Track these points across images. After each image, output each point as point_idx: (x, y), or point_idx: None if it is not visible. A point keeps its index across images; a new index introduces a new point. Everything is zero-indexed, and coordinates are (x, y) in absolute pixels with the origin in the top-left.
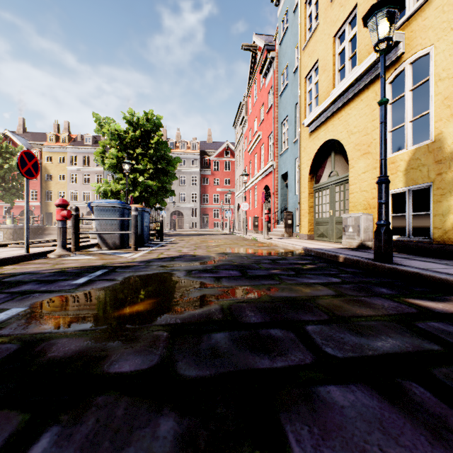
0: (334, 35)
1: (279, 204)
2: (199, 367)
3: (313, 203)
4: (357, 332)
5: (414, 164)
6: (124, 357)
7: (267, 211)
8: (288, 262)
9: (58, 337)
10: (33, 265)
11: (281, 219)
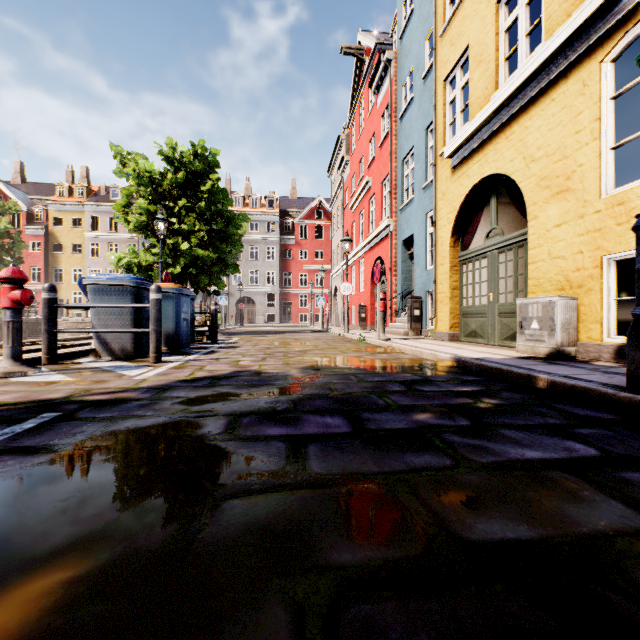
0: None
1: (400, 286)
2: None
3: (457, 282)
4: None
5: None
6: None
7: (382, 296)
8: (439, 389)
9: None
10: None
11: (402, 309)
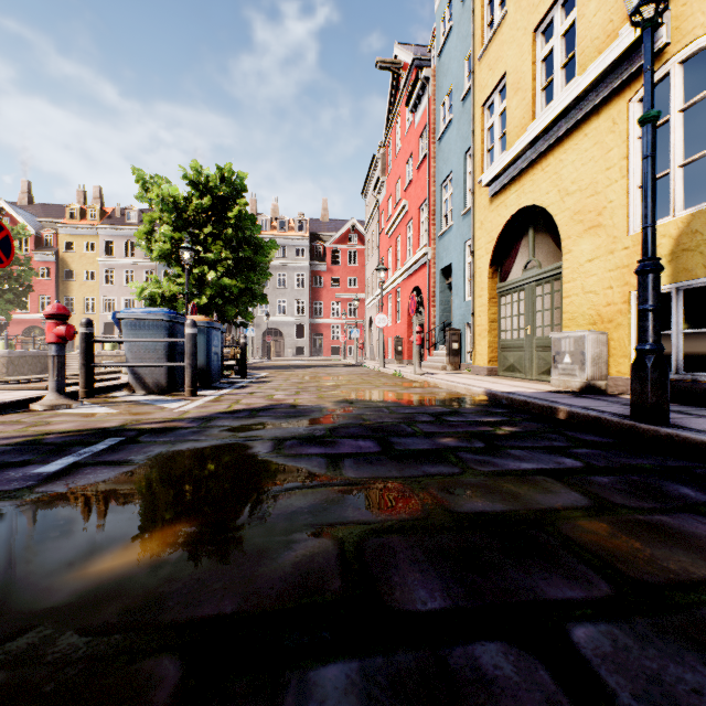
0: (534, 28)
1: (438, 318)
2: None
3: (496, 315)
4: None
5: (689, 242)
6: None
7: (419, 329)
8: (465, 419)
9: None
10: None
11: (440, 342)
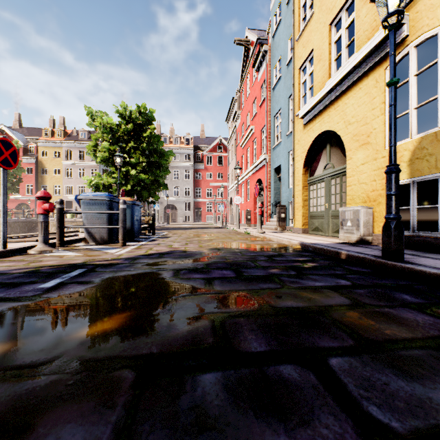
0: (330, 22)
1: (272, 198)
2: None
3: (307, 196)
4: (402, 370)
5: (420, 154)
6: (57, 429)
7: (260, 205)
8: (286, 259)
9: None
10: (7, 262)
11: (274, 213)
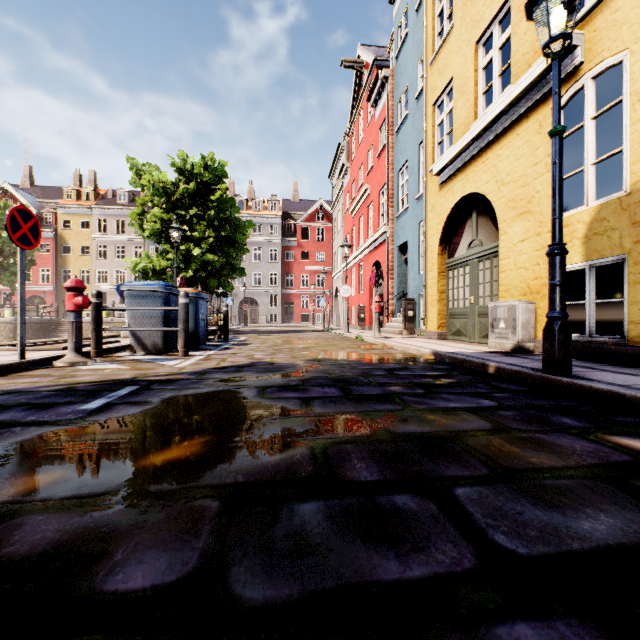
0: (476, 40)
1: (396, 289)
2: (271, 577)
3: (445, 286)
4: (542, 500)
5: (599, 228)
6: (138, 554)
7: (378, 299)
8: (412, 373)
9: (30, 511)
10: (28, 378)
11: (398, 310)
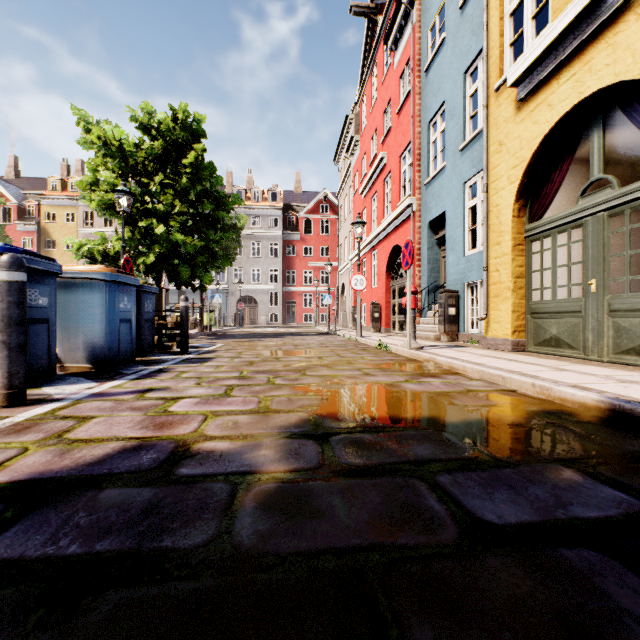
0: None
1: (425, 279)
2: None
3: (523, 267)
4: None
5: None
6: None
7: (413, 288)
8: None
9: None
10: None
11: (428, 307)
